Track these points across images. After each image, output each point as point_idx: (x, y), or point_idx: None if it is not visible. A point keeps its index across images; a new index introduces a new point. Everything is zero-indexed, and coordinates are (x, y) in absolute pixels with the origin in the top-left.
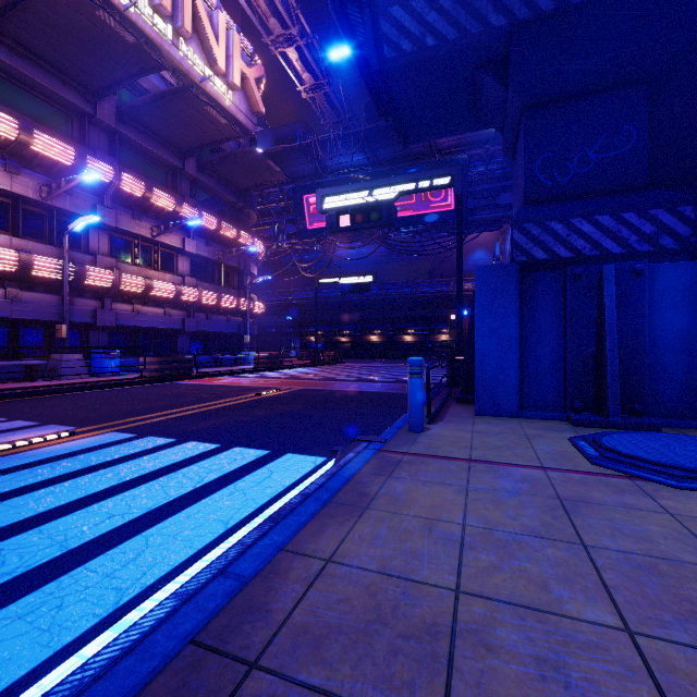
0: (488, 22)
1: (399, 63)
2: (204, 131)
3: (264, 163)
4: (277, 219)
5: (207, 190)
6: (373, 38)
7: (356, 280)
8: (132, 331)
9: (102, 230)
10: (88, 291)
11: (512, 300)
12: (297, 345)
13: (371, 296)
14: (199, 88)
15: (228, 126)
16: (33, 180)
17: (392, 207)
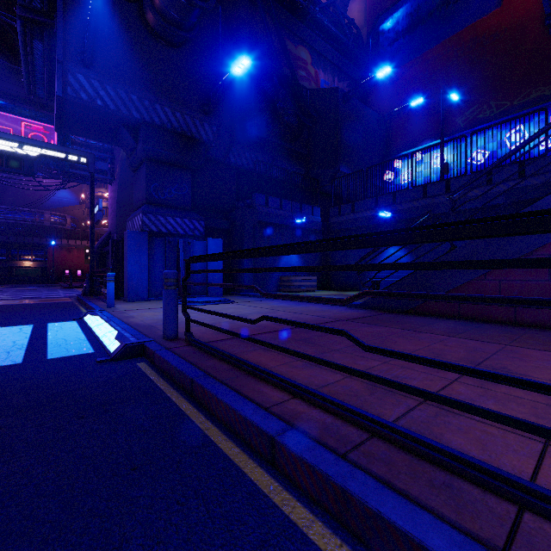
0: (132, 113)
1: (77, 101)
2: None
3: None
4: None
5: None
6: (61, 80)
7: None
8: None
9: None
10: None
11: (145, 248)
12: None
13: None
14: None
15: None
16: None
17: (34, 163)
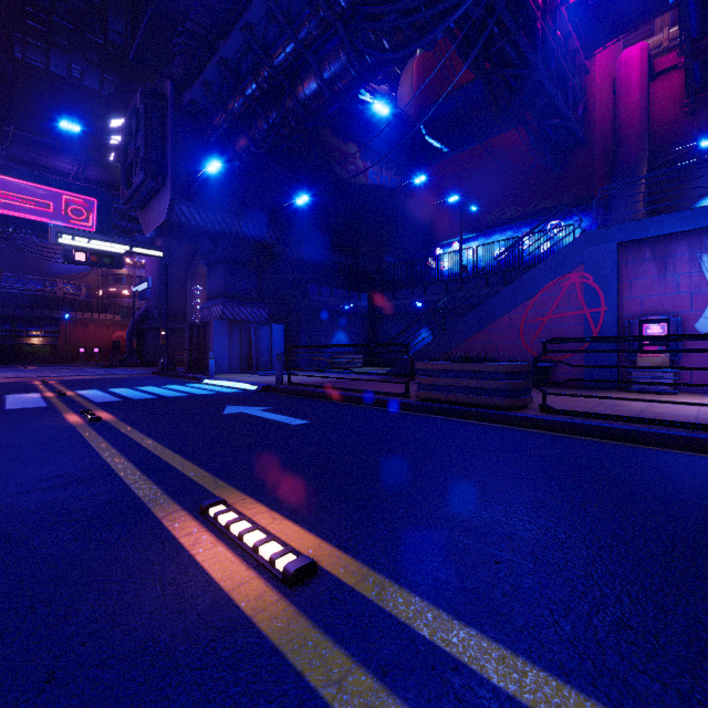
0: (216, 227)
1: (178, 222)
2: None
3: None
4: None
5: None
6: (170, 210)
7: None
8: None
9: None
10: None
11: (227, 333)
12: None
13: None
14: None
15: None
16: None
17: (123, 259)
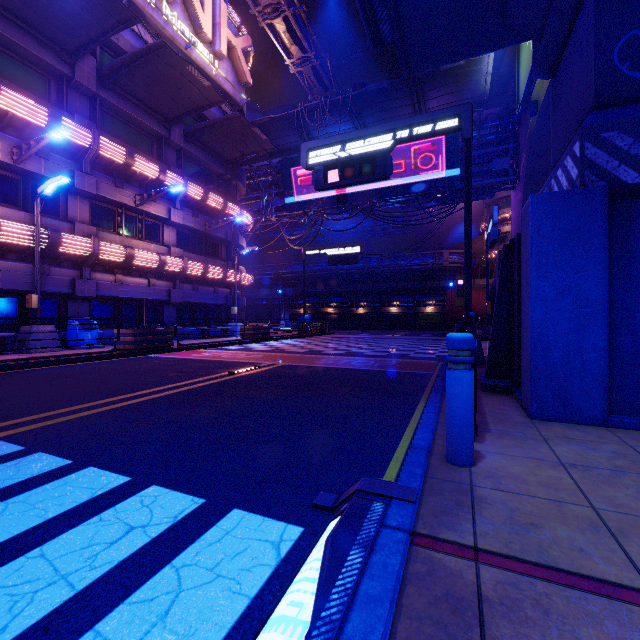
0: None
1: None
2: (187, 95)
3: (250, 131)
4: (265, 192)
5: (194, 160)
6: None
7: (344, 251)
8: (115, 302)
9: (82, 197)
10: (66, 260)
11: (595, 243)
12: (287, 317)
13: (358, 269)
14: (185, 56)
15: (211, 89)
16: (3, 141)
17: (387, 157)
